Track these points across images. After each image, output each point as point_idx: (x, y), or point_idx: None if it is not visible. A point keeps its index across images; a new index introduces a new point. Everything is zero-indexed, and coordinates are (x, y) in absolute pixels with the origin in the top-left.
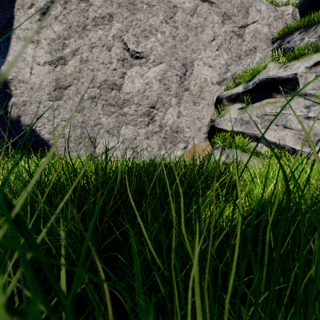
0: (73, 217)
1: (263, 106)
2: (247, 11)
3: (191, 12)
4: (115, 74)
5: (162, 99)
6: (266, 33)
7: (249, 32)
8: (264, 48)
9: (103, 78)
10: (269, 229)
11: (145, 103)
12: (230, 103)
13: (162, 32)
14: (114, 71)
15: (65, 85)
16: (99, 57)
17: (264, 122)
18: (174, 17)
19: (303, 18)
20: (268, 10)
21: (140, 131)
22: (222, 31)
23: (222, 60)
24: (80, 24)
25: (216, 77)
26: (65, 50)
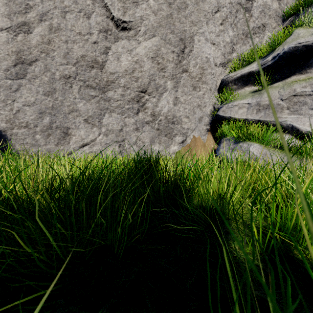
0: None
1: (290, 84)
2: None
3: None
4: (96, 48)
5: (155, 82)
6: (276, 9)
7: (258, 7)
8: (274, 26)
9: (80, 53)
10: None
11: (134, 86)
12: (239, 86)
13: None
14: (95, 44)
15: (29, 59)
16: (74, 25)
17: (292, 106)
18: None
19: None
20: None
21: (128, 120)
22: (227, 2)
23: (227, 37)
24: None
25: (219, 57)
26: (29, 13)
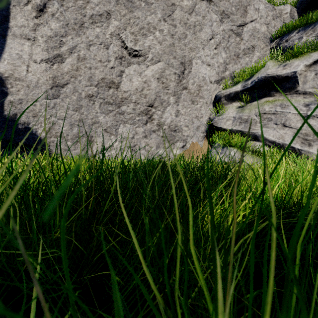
0: (60, 223)
1: (262, 104)
2: (246, 10)
3: (190, 10)
4: (113, 72)
5: (160, 98)
6: (264, 32)
7: (248, 31)
8: (262, 47)
9: (100, 76)
10: (299, 246)
11: (143, 101)
12: (228, 101)
13: (160, 30)
14: (112, 69)
15: (62, 83)
16: (96, 55)
17: (263, 121)
18: (172, 15)
19: (301, 17)
20: (266, 9)
21: (138, 129)
22: (220, 30)
23: (221, 58)
24: (78, 21)
25: (214, 76)
26: (62, 47)
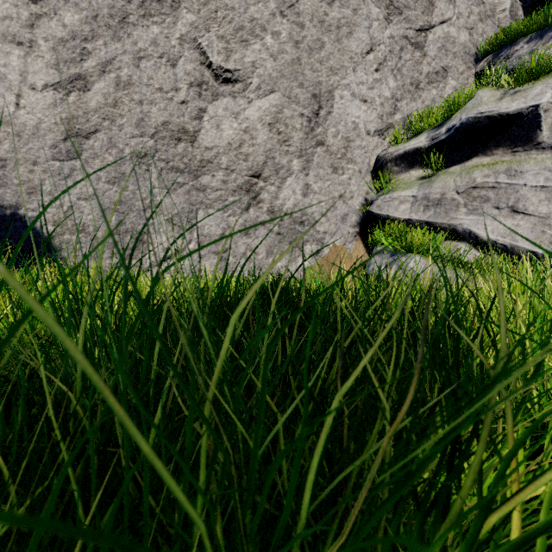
0: None
1: (469, 171)
2: (432, 1)
3: None
4: (184, 111)
5: (275, 161)
6: (464, 43)
7: (435, 40)
8: (462, 70)
9: (161, 119)
10: None
11: (243, 167)
12: (402, 168)
13: (274, 32)
14: (183, 105)
15: (86, 130)
16: (153, 77)
17: (471, 202)
18: (297, 6)
19: (534, 14)
20: (468, 2)
21: (233, 220)
22: (386, 36)
23: (386, 89)
24: (116, 12)
25: (374, 122)
26: (87, 62)
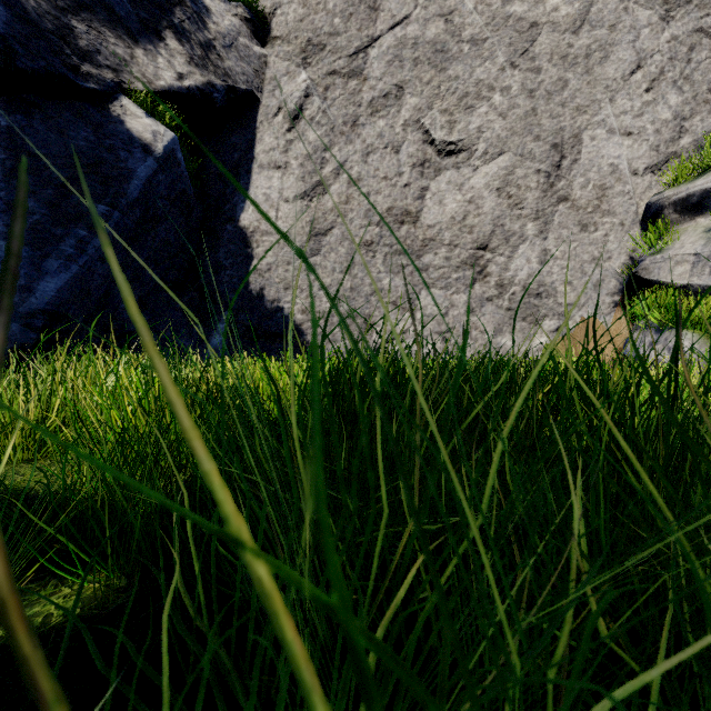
0: None
1: None
2: None
3: (575, 25)
4: (407, 193)
5: (504, 229)
6: None
7: None
8: None
9: (385, 206)
10: None
11: (467, 241)
12: (684, 216)
13: (503, 89)
14: (406, 188)
15: (324, 228)
16: (379, 168)
17: None
18: (531, 50)
19: None
20: None
21: (456, 298)
22: (662, 41)
23: (664, 110)
24: (348, 118)
25: (645, 157)
26: (325, 169)
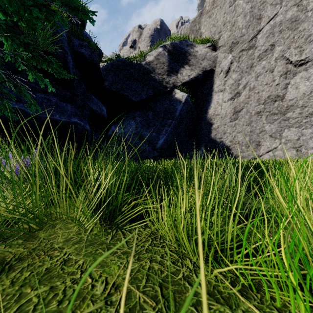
0: None
1: None
2: None
3: None
4: (277, 88)
5: None
6: None
7: None
8: None
9: (266, 95)
10: None
11: (312, 103)
12: None
13: None
14: (277, 86)
15: (239, 109)
16: (263, 81)
17: None
18: None
19: None
20: None
21: (305, 131)
22: None
23: None
24: (248, 65)
25: None
26: (239, 87)
